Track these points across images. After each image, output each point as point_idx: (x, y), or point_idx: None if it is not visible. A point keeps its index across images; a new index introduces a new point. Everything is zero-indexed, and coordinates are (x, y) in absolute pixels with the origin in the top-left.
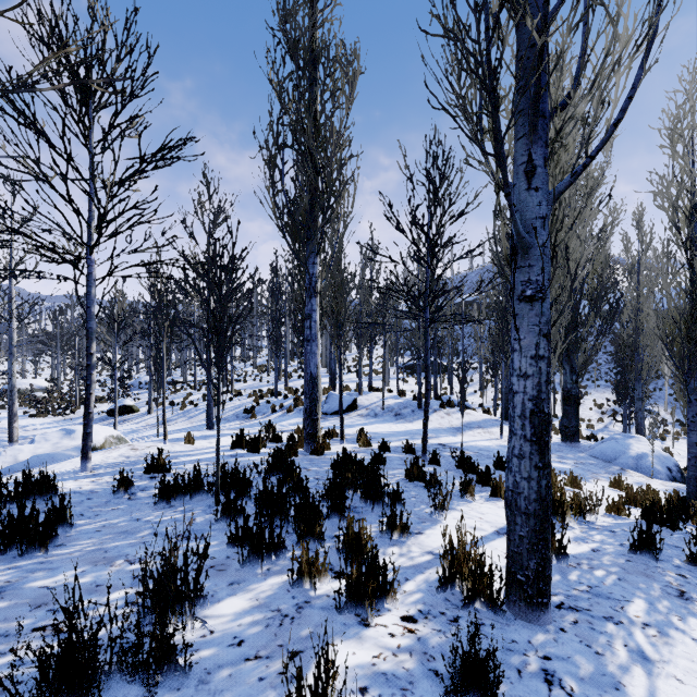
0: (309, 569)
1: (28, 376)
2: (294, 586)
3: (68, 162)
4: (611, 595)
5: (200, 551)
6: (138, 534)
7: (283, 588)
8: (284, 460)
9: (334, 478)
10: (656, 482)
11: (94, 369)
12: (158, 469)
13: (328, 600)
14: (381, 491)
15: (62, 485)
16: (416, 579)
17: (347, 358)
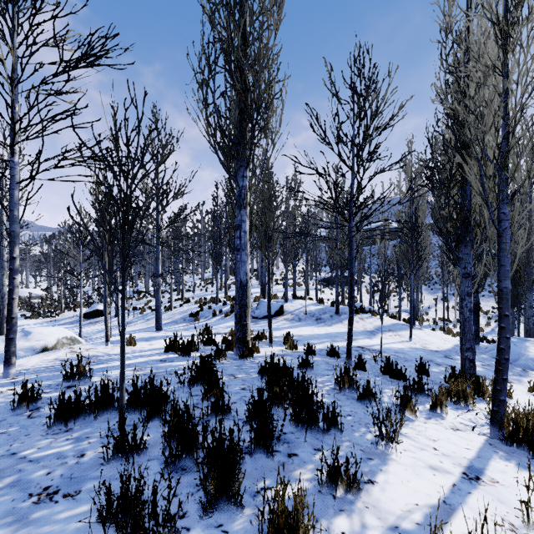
0: None
1: (31, 287)
2: None
3: None
4: None
5: (55, 530)
6: None
7: None
8: (210, 368)
9: (260, 396)
10: None
11: (17, 274)
12: (77, 378)
13: None
14: (315, 415)
15: None
16: None
17: (275, 273)
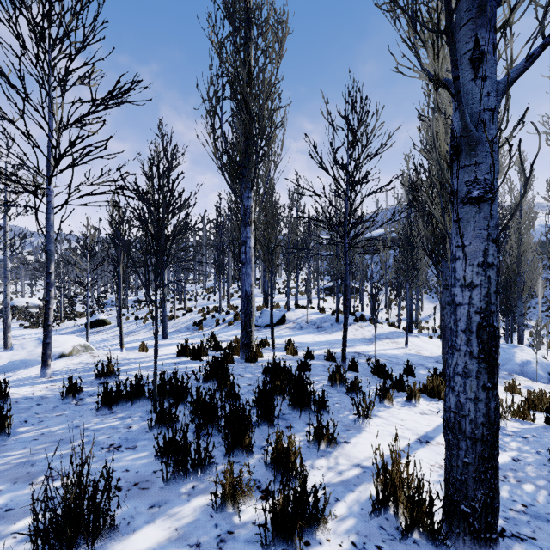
0: (234, 492)
1: (26, 296)
2: (218, 510)
3: (24, 99)
4: (549, 516)
5: (128, 464)
6: (72, 443)
7: (206, 513)
8: (221, 367)
9: (264, 386)
10: (540, 386)
11: (52, 287)
12: (107, 376)
13: (253, 530)
14: (308, 399)
15: (1, 394)
16: (346, 500)
17: (278, 282)
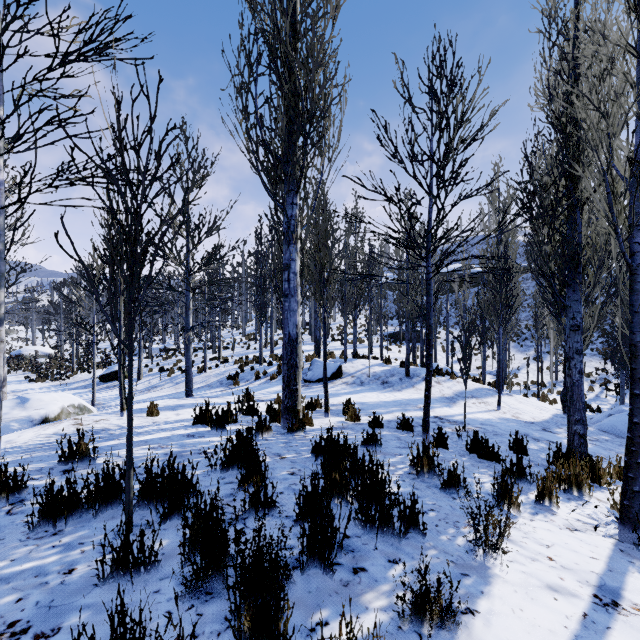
0: None
1: (38, 343)
2: None
3: None
4: None
5: None
6: None
7: None
8: (249, 446)
9: (314, 487)
10: None
11: (1, 324)
12: (77, 459)
13: None
14: (389, 512)
15: None
16: None
17: (332, 327)
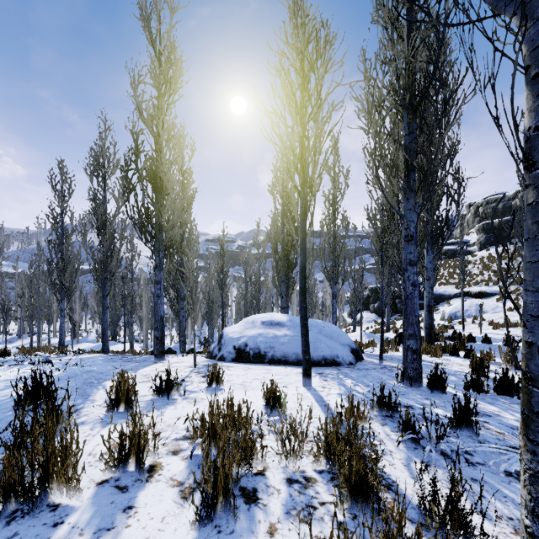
0: None
1: None
2: None
3: None
4: None
5: None
6: None
7: None
8: None
9: None
10: None
11: None
12: None
13: None
14: None
15: None
16: None
17: None
